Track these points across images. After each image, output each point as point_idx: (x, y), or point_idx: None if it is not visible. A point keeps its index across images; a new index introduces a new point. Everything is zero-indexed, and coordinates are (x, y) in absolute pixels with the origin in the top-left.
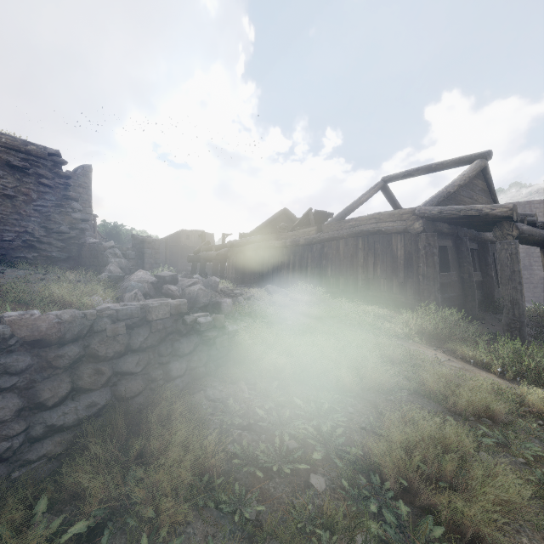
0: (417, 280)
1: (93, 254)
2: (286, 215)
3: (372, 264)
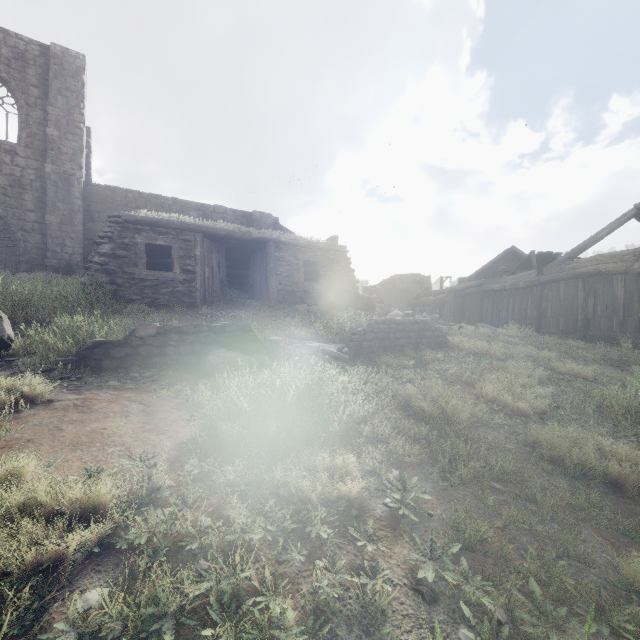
0: (637, 318)
1: (364, 302)
2: (513, 254)
3: (592, 305)
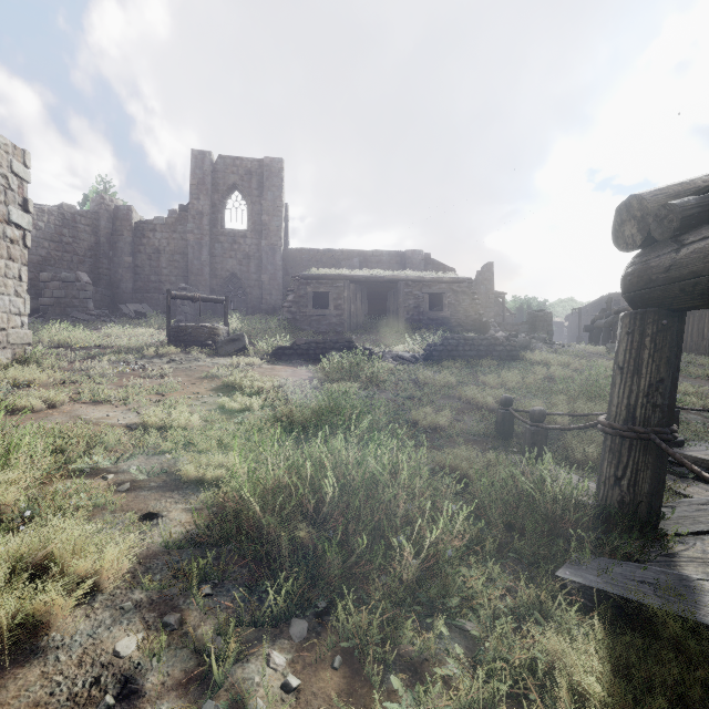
0: None
1: (484, 326)
2: None
3: None
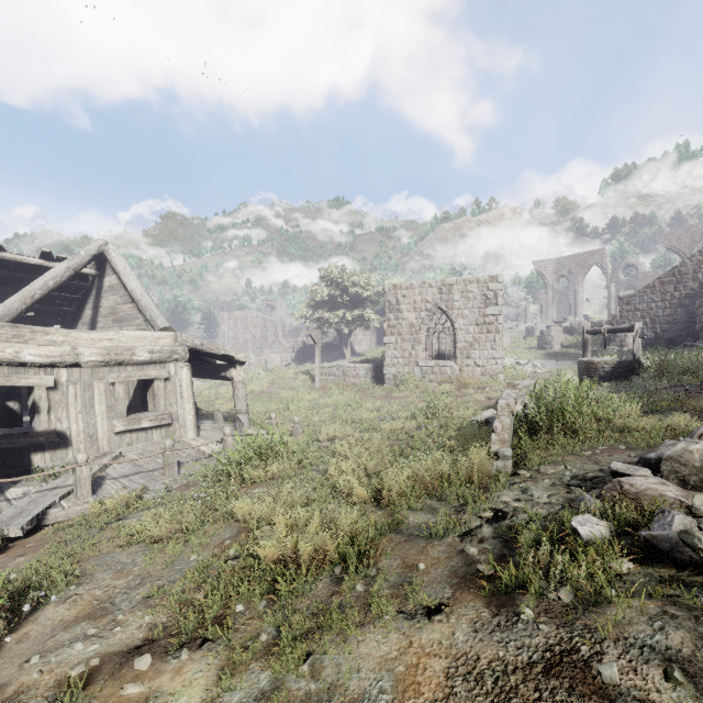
0: None
1: None
2: None
3: None
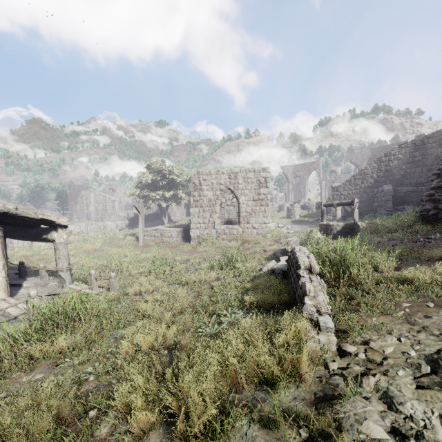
0: None
1: None
2: None
3: None
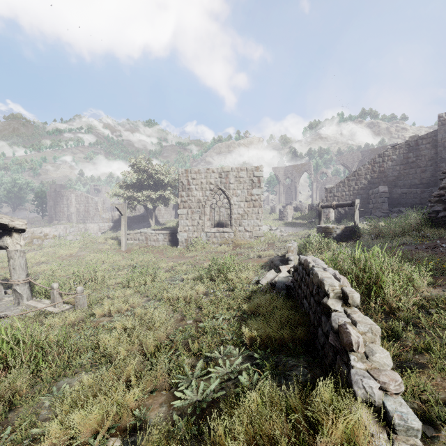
0: None
1: None
2: None
3: None
